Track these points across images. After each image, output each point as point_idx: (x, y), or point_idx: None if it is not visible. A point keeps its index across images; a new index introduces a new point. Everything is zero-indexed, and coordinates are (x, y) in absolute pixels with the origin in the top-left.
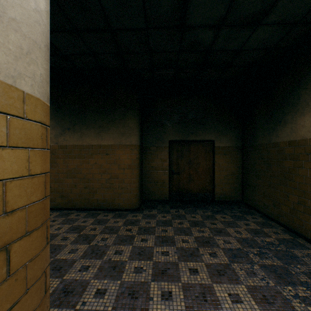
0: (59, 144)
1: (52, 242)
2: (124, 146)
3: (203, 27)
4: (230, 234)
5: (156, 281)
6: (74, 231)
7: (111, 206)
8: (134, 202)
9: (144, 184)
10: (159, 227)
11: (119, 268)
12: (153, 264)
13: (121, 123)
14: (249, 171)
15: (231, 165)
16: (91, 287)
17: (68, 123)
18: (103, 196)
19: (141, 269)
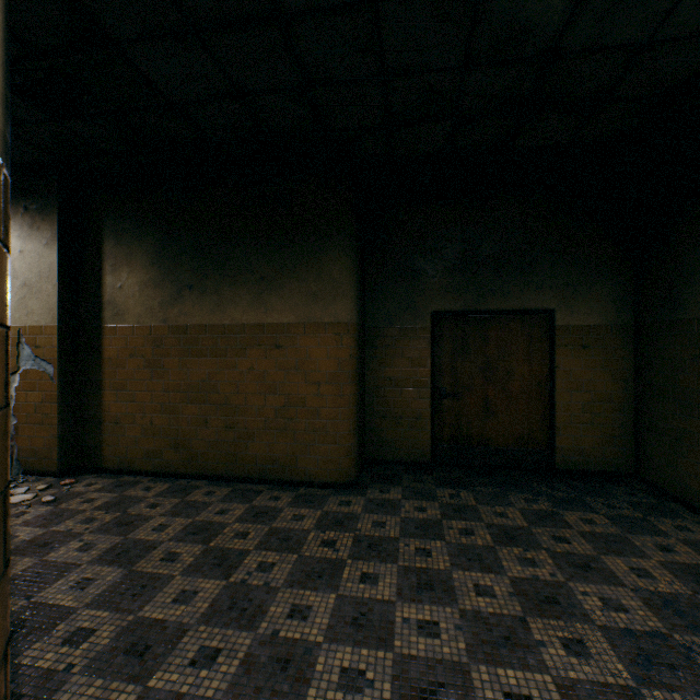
0: (169, 323)
1: (139, 566)
2: (319, 328)
3: None
4: (619, 579)
5: None
6: (194, 536)
7: (287, 474)
8: (343, 468)
9: (369, 422)
10: (408, 539)
11: (299, 669)
12: (395, 662)
13: (311, 269)
14: (659, 394)
15: (603, 377)
16: None
17: (189, 273)
18: (270, 448)
19: (360, 678)
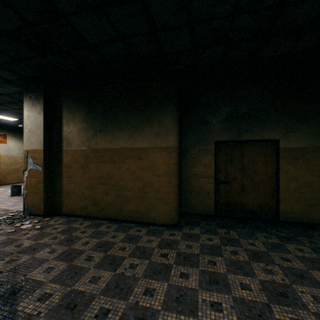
0: (91, 148)
1: (74, 262)
2: (160, 149)
3: None
4: None
5: None
6: (100, 248)
7: (144, 219)
8: (171, 217)
9: (183, 195)
10: (203, 255)
11: None
12: None
13: (156, 121)
14: None
15: (305, 174)
16: None
17: (100, 124)
18: (136, 206)
19: None
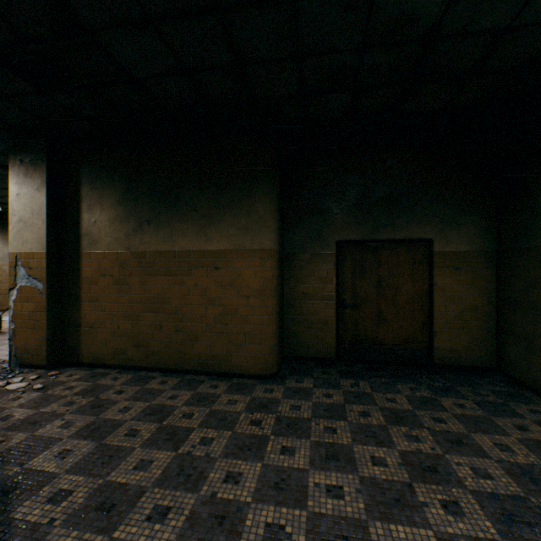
0: (132, 250)
1: (108, 440)
2: (249, 253)
3: None
4: (485, 453)
5: None
6: (151, 416)
7: (223, 367)
8: (267, 363)
9: (287, 327)
10: (318, 419)
11: (232, 524)
12: (309, 519)
13: (242, 208)
14: (516, 305)
15: (471, 292)
16: None
17: (147, 211)
18: (210, 347)
19: (281, 531)
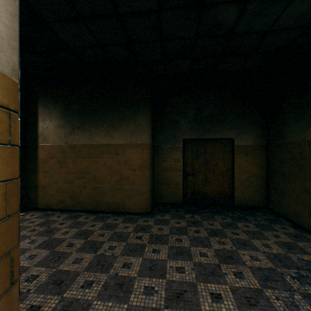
0: (68, 144)
1: (57, 249)
2: (135, 146)
3: (225, 3)
4: (257, 248)
5: (170, 308)
6: (81, 236)
7: (121, 209)
8: (145, 206)
9: (156, 186)
10: (172, 235)
11: (127, 287)
12: (167, 283)
13: (131, 120)
14: (276, 173)
15: (253, 167)
16: (92, 310)
17: (77, 121)
18: (113, 198)
19: (152, 290)
